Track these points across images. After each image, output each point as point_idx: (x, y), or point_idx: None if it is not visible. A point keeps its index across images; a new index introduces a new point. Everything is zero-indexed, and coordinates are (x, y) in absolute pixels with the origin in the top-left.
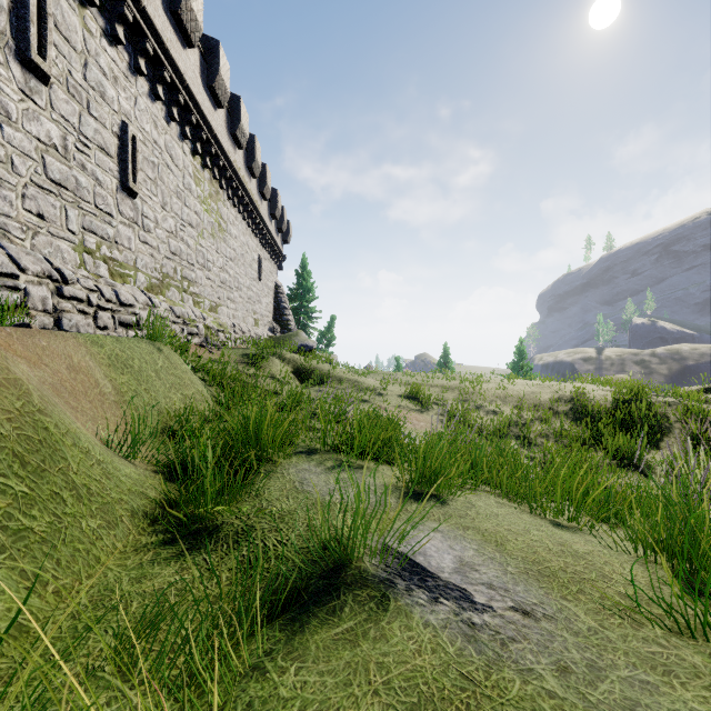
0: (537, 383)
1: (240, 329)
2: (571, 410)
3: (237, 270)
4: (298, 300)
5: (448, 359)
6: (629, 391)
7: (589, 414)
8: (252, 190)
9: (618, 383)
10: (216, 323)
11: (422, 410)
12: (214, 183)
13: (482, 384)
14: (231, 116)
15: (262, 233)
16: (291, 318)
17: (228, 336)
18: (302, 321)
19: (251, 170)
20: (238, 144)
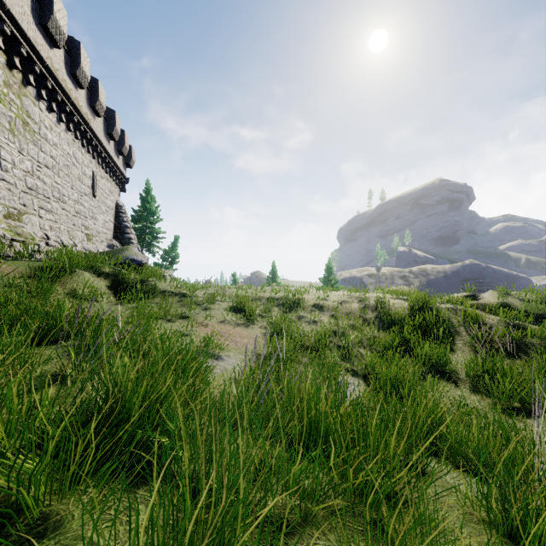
0: (347, 294)
1: (59, 242)
2: (377, 317)
3: (57, 180)
4: (143, 221)
5: (275, 275)
6: (421, 300)
7: (392, 321)
8: (79, 100)
9: (411, 293)
10: (10, 231)
11: (247, 324)
12: (16, 73)
13: (303, 296)
14: (40, 4)
15: (96, 150)
16: (133, 236)
17: (23, 246)
18: (147, 240)
19: (76, 78)
20: (52, 41)
